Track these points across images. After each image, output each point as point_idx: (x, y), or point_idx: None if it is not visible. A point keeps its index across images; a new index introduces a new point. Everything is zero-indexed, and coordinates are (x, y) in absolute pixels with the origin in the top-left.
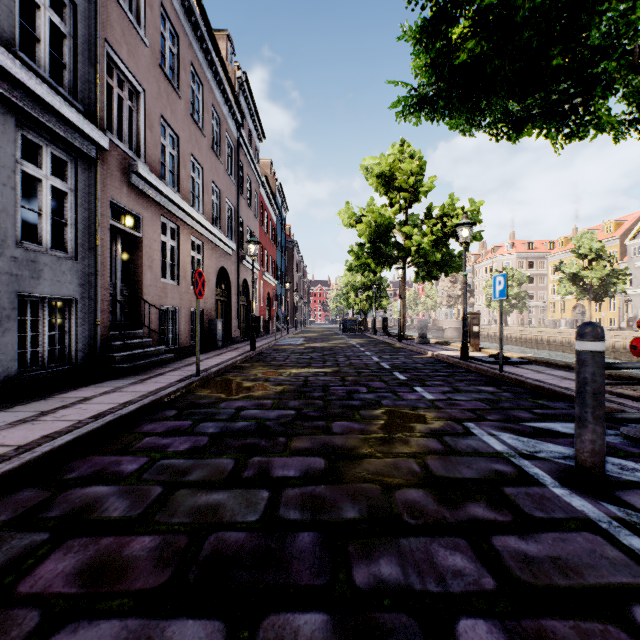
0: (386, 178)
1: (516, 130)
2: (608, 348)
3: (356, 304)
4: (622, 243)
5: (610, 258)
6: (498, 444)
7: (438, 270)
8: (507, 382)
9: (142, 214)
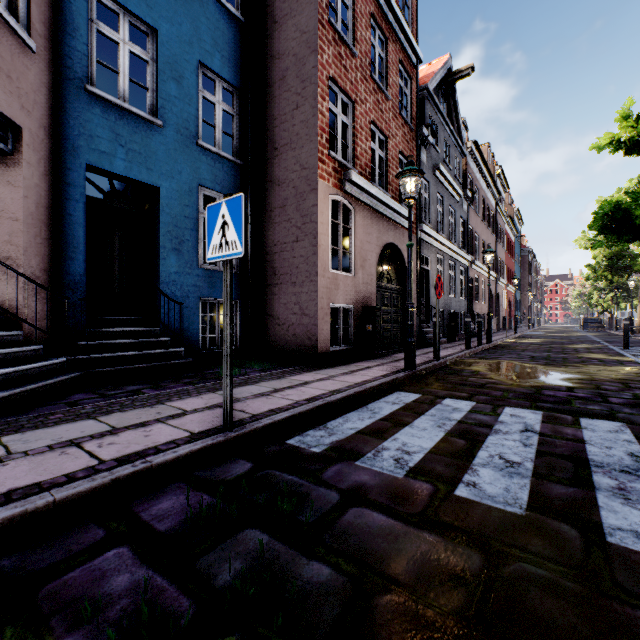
0: None
1: None
2: None
3: (599, 304)
4: None
5: None
6: (613, 347)
7: None
8: None
9: (472, 277)
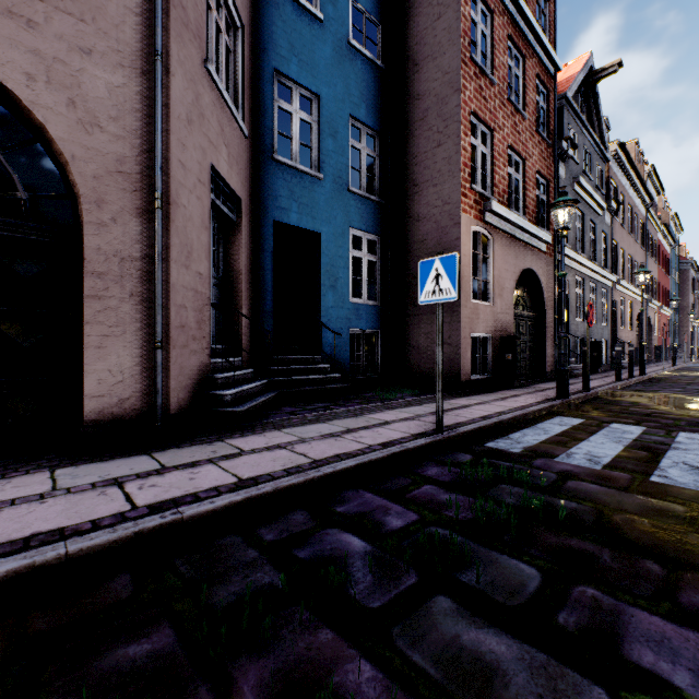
0: None
1: None
2: None
3: None
4: None
5: None
6: None
7: None
8: None
9: (616, 300)
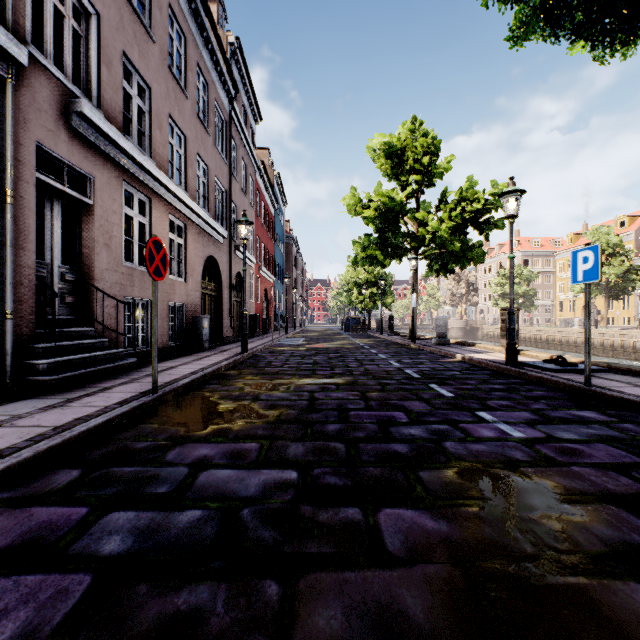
0: (396, 159)
1: (631, 23)
2: (628, 349)
3: (359, 302)
4: (637, 238)
5: (628, 253)
6: None
7: (454, 262)
8: (603, 401)
9: (93, 174)
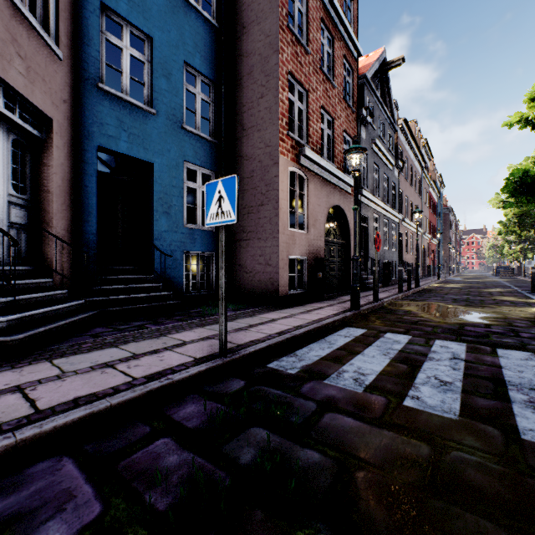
0: None
1: None
2: None
3: (509, 255)
4: None
5: None
6: (522, 291)
7: None
8: None
9: (402, 232)
